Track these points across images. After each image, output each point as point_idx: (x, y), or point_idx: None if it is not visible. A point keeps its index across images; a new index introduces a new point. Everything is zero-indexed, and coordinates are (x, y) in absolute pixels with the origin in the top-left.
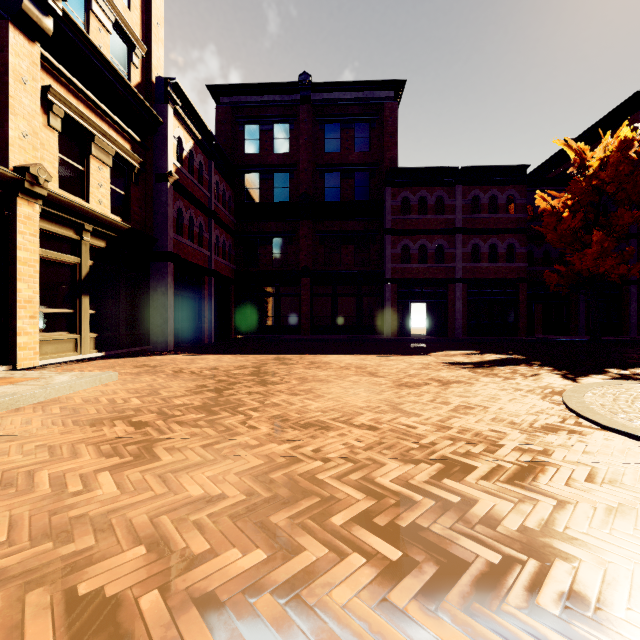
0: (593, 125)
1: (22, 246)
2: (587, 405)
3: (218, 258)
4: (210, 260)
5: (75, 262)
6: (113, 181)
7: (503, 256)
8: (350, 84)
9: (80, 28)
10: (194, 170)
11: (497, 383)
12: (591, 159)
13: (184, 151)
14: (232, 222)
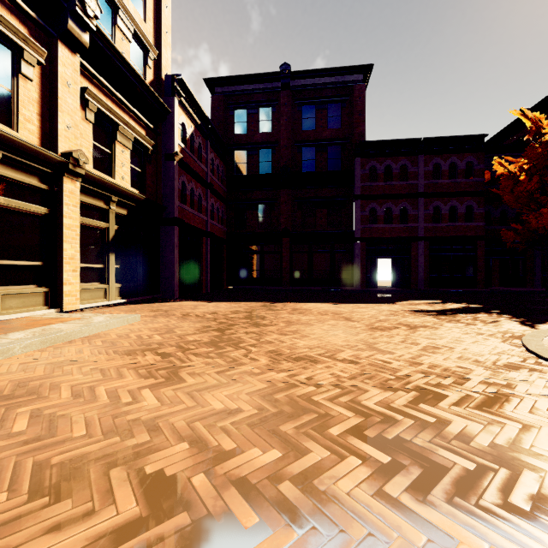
0: None
1: (67, 215)
2: (546, 348)
3: (213, 222)
4: (207, 224)
5: (105, 227)
6: (132, 161)
7: (462, 216)
8: (324, 71)
9: (109, 40)
10: (194, 150)
11: (460, 328)
12: (547, 127)
13: (187, 134)
14: (224, 192)
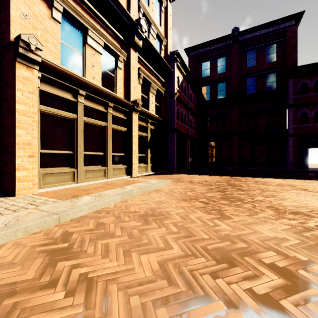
0: None
1: (133, 131)
2: None
3: (191, 129)
4: (188, 131)
5: (145, 135)
6: (155, 100)
7: None
8: (263, 25)
9: (149, 41)
10: (183, 90)
11: None
12: None
13: (179, 82)
14: (196, 111)
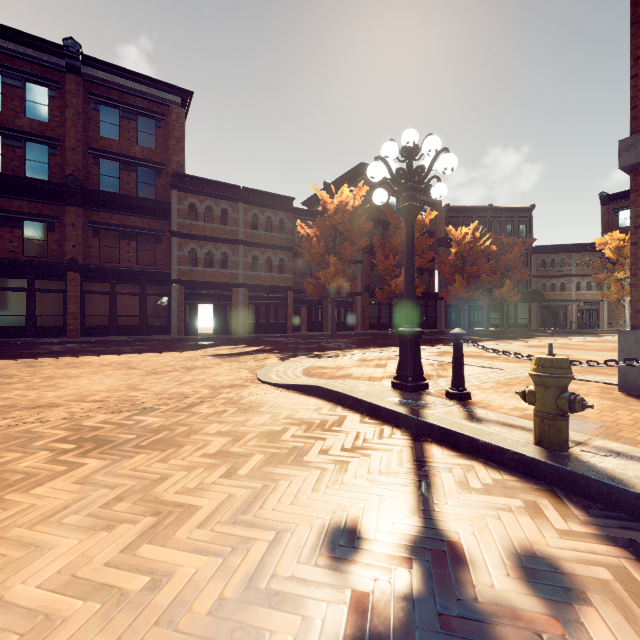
0: (340, 177)
1: None
2: (268, 372)
3: None
4: None
5: None
6: None
7: (276, 268)
8: (132, 73)
9: None
10: None
11: (231, 366)
12: (329, 205)
13: None
14: None
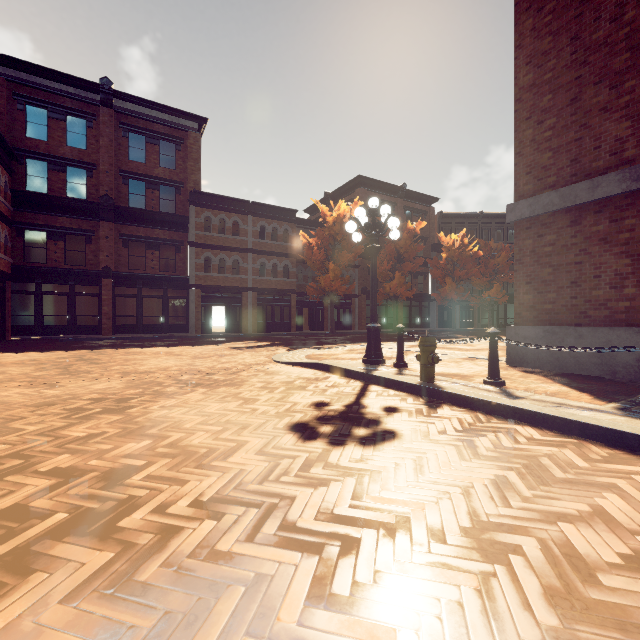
0: (340, 188)
1: None
2: (280, 357)
3: None
4: None
5: None
6: None
7: (281, 273)
8: (156, 105)
9: None
10: None
11: (251, 354)
12: (328, 217)
13: None
14: (8, 210)
